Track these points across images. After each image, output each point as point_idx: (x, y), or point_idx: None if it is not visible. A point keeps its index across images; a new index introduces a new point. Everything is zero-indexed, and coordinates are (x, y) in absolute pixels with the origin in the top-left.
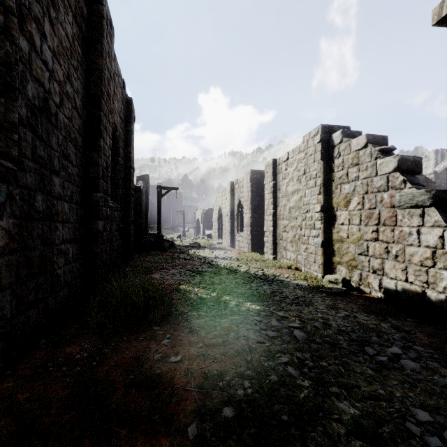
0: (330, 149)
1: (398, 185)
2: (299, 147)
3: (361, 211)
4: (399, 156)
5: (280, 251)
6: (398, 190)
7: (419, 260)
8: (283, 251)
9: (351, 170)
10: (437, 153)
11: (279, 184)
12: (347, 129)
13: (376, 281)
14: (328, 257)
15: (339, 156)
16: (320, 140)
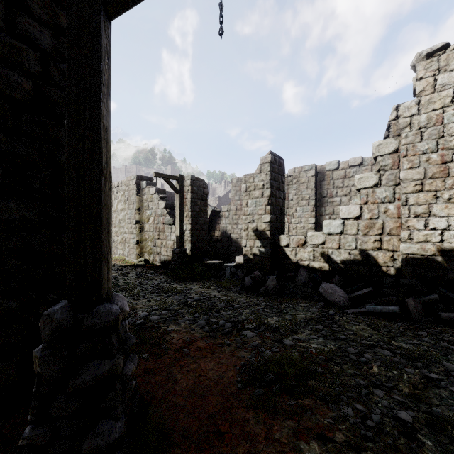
0: (141, 189)
1: (165, 214)
2: (126, 182)
3: (153, 225)
4: (165, 202)
5: (113, 249)
6: (165, 217)
7: (170, 246)
8: (115, 249)
9: (150, 203)
10: (225, 183)
11: (112, 202)
12: (151, 179)
13: (159, 258)
14: (140, 249)
15: (145, 195)
16: (136, 183)
